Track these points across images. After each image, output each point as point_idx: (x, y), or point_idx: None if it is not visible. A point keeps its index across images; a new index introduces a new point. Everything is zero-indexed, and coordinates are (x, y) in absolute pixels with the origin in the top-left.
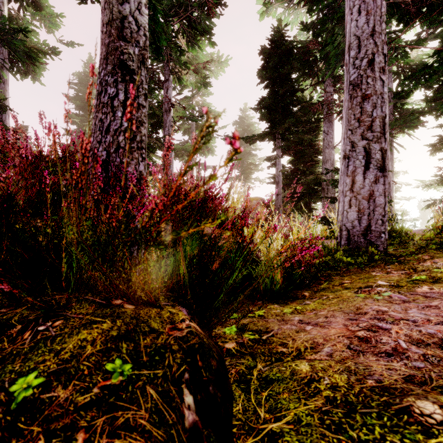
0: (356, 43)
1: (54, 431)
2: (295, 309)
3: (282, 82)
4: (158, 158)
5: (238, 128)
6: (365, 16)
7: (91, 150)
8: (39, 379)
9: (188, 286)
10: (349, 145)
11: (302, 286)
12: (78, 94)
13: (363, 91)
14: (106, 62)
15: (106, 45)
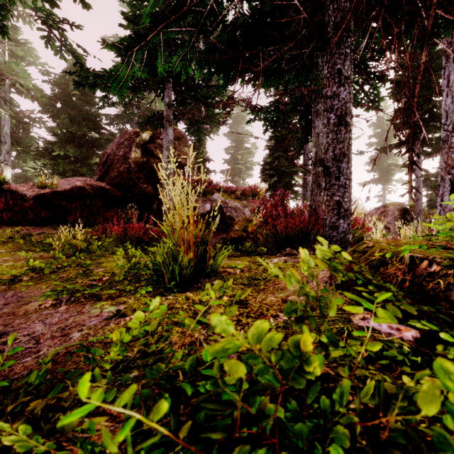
0: (444, 115)
1: None
2: None
3: None
4: (298, 177)
5: (375, 129)
6: (450, 99)
7: (309, 206)
8: None
9: None
10: (439, 178)
11: None
12: (231, 130)
13: (448, 145)
14: (314, 184)
15: (314, 179)
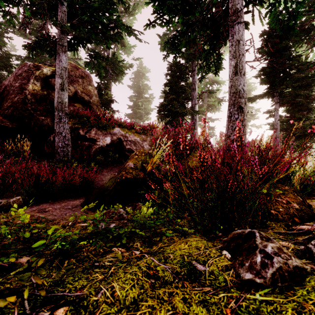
0: None
1: (277, 195)
2: (311, 200)
3: (279, 53)
4: (187, 119)
5: None
6: None
7: (226, 136)
8: (265, 190)
9: (283, 179)
10: None
11: (311, 194)
12: (134, 83)
13: None
14: (233, 106)
15: (233, 100)
